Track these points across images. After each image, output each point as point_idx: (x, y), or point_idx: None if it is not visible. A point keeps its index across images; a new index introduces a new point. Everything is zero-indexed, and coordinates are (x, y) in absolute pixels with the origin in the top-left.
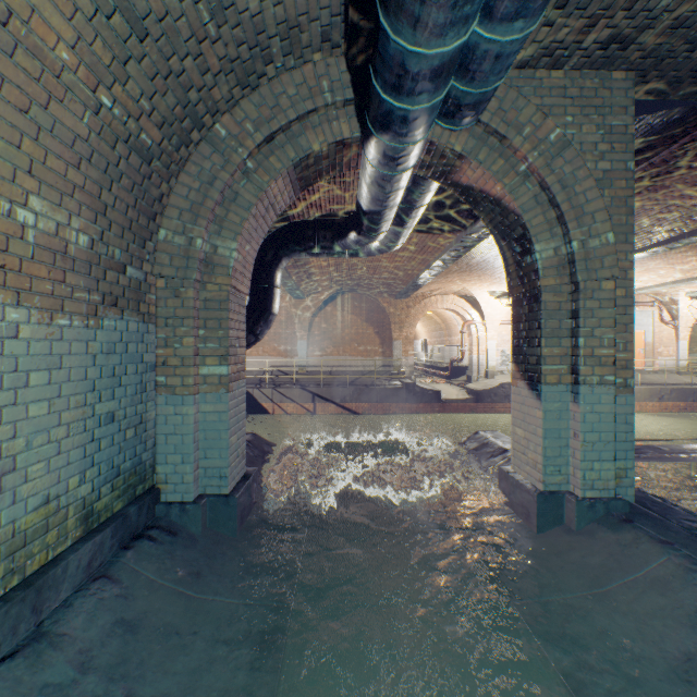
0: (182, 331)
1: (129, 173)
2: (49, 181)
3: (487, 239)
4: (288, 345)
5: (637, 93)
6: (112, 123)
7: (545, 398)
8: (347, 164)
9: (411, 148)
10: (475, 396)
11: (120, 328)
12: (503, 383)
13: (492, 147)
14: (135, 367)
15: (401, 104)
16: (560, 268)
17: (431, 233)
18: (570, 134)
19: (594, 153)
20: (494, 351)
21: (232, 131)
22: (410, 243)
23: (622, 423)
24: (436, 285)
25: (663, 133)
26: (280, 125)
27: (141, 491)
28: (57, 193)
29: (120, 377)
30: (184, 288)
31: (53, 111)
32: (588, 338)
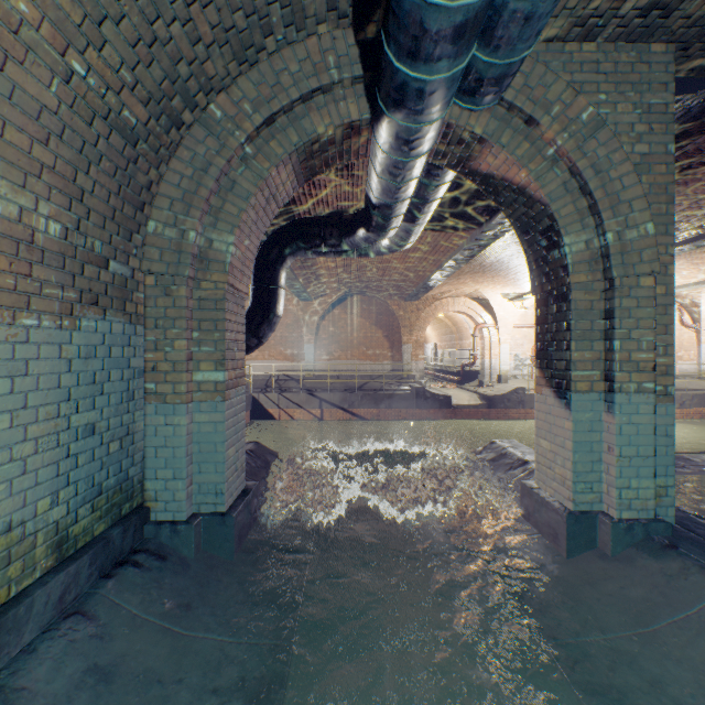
0: (173, 333)
1: (110, 155)
2: (9, 157)
3: (502, 237)
4: (294, 349)
5: (677, 69)
6: (87, 95)
7: (575, 407)
8: (356, 152)
9: (426, 129)
10: (487, 402)
11: (101, 329)
12: (517, 389)
13: (517, 129)
14: (120, 373)
15: (417, 73)
16: (592, 263)
17: (444, 231)
18: (603, 114)
19: (630, 134)
20: (508, 355)
21: (228, 112)
22: (421, 242)
23: (662, 435)
24: (447, 287)
25: (701, 117)
26: (281, 106)
27: (127, 510)
28: (19, 172)
29: (102, 384)
30: (176, 285)
31: (11, 74)
32: (625, 340)
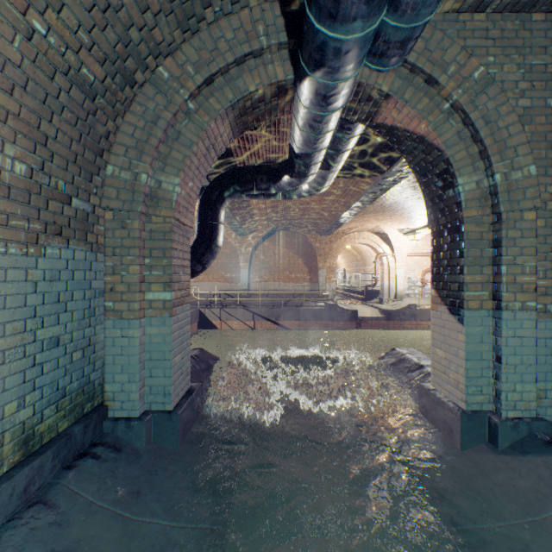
0: (128, 260)
1: (71, 107)
2: None
3: (400, 182)
4: (233, 273)
5: None
6: (48, 52)
7: (467, 322)
8: (281, 108)
9: (341, 86)
10: (386, 315)
11: (65, 256)
12: (410, 305)
13: (418, 87)
14: (82, 293)
15: (335, 33)
16: (482, 200)
17: (353, 178)
18: (491, 73)
19: (514, 90)
20: (402, 278)
21: (174, 73)
22: (334, 187)
23: (542, 346)
24: (354, 224)
25: None
26: (218, 68)
27: (89, 409)
28: None
29: (65, 303)
30: (130, 219)
31: None
32: (510, 265)
